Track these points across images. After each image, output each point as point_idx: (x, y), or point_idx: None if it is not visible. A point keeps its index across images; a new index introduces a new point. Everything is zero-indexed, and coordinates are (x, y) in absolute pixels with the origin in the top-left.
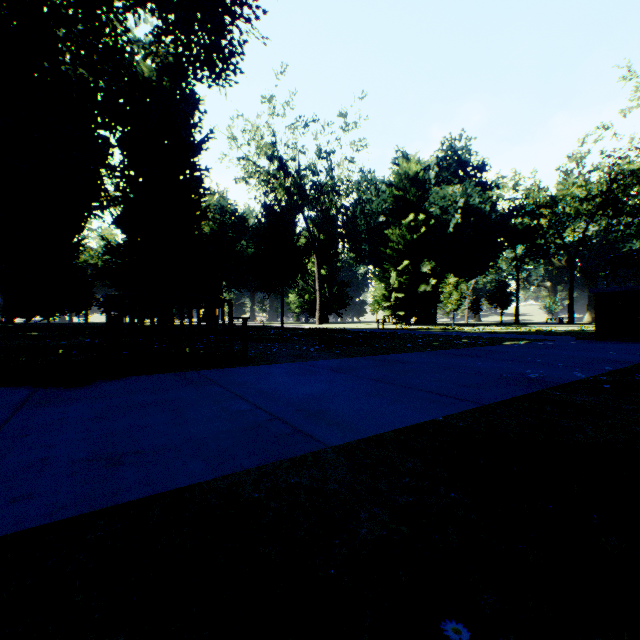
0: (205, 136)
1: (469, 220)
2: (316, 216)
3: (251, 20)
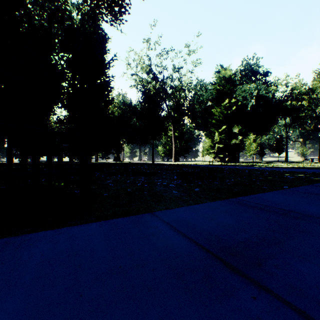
0: (111, 58)
1: (259, 103)
2: (172, 104)
3: None
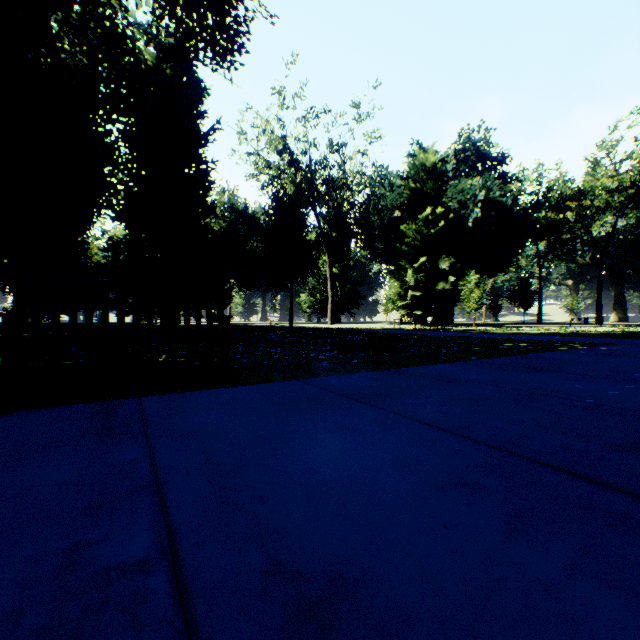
0: (211, 127)
1: (489, 214)
2: (328, 213)
3: None
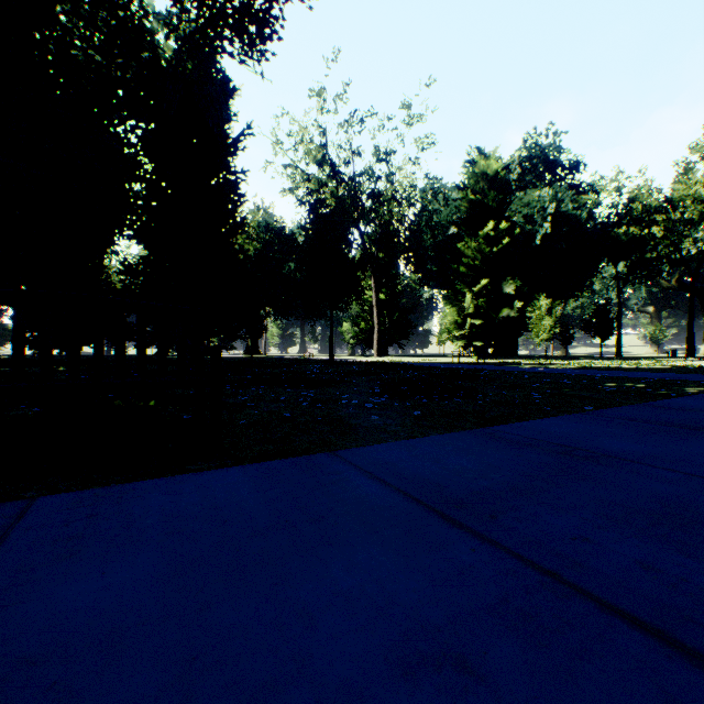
0: (241, 132)
1: (560, 230)
2: (374, 231)
3: None
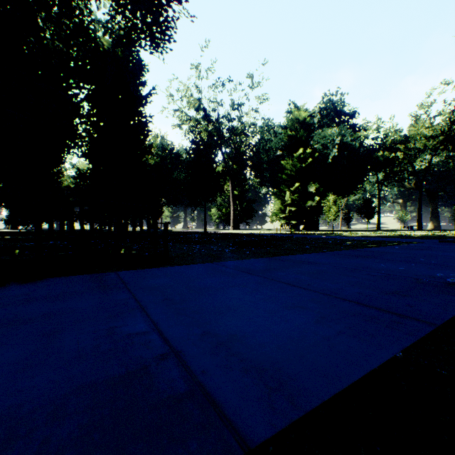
0: (149, 92)
1: (343, 153)
2: (230, 152)
3: (182, 2)
